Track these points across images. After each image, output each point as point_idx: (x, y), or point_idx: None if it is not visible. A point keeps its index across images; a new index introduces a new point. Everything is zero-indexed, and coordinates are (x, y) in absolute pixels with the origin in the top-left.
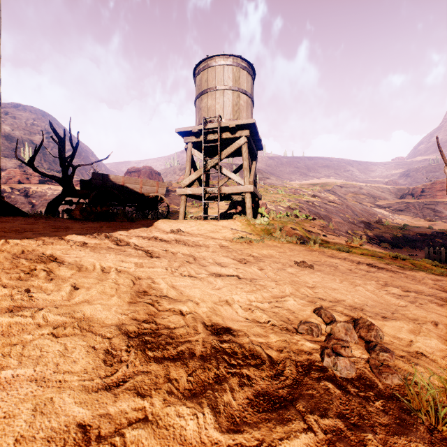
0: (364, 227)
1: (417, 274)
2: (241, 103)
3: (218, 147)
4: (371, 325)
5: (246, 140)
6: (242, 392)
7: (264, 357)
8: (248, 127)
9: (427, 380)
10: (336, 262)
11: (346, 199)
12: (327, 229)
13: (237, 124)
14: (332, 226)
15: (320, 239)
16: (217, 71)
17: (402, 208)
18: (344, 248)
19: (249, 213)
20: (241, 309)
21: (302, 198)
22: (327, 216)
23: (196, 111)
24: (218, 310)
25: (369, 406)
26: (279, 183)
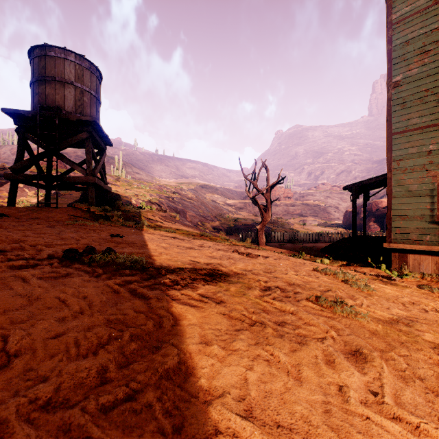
0: (211, 219)
1: (198, 241)
2: (85, 99)
3: (57, 137)
4: (109, 248)
5: (89, 136)
6: (0, 260)
7: (24, 254)
8: (92, 124)
9: (108, 257)
10: (148, 235)
11: (205, 197)
12: (168, 218)
13: (78, 119)
14: (178, 217)
15: (156, 224)
16: (57, 62)
17: (242, 206)
18: (170, 230)
19: (92, 202)
20: (28, 246)
21: (163, 194)
22: (184, 210)
23: (32, 94)
24: (8, 247)
25: (70, 263)
26: (149, 179)
